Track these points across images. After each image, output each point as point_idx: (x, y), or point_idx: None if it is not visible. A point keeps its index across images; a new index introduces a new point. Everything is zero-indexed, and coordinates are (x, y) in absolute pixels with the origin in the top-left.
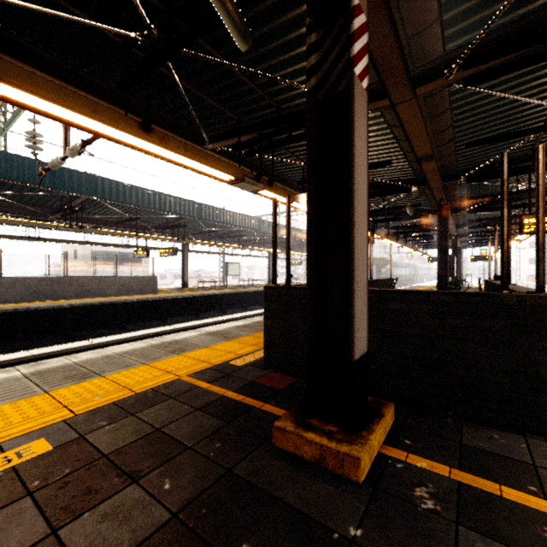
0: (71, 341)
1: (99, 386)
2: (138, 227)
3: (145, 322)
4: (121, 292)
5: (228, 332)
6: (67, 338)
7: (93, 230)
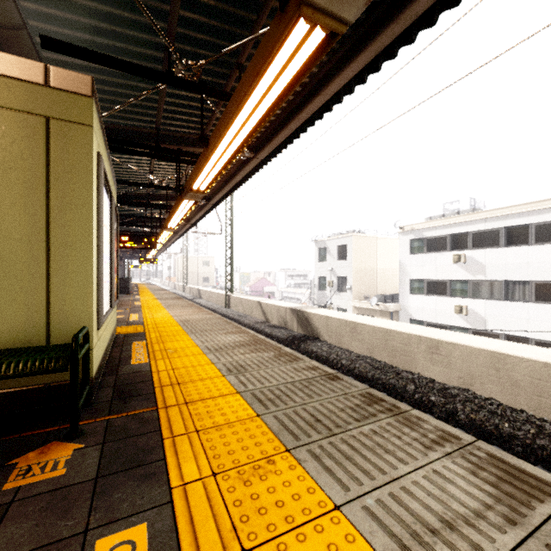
0: None
1: None
2: None
3: None
4: None
5: None
6: None
7: None
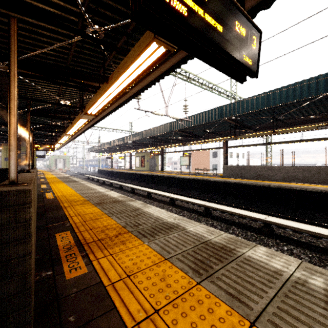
0: (220, 200)
1: (63, 188)
2: (323, 119)
3: (277, 206)
4: (286, 179)
5: (96, 194)
6: (221, 199)
7: (242, 136)
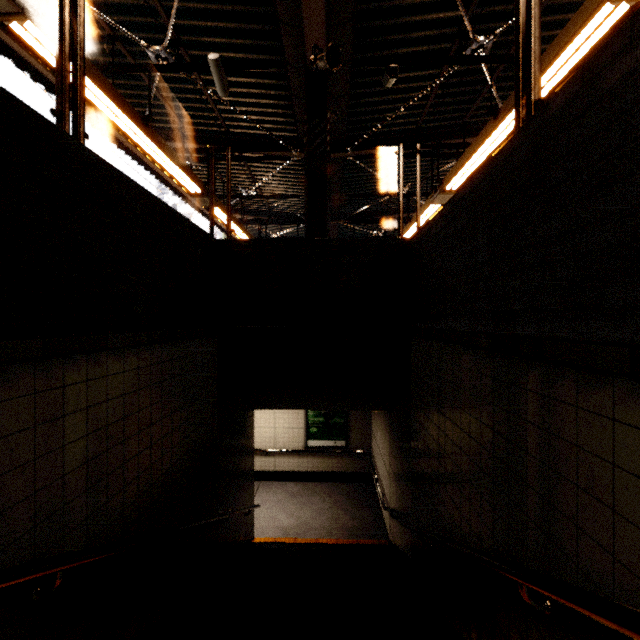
0: None
1: None
2: None
3: None
4: None
5: None
6: None
7: None
